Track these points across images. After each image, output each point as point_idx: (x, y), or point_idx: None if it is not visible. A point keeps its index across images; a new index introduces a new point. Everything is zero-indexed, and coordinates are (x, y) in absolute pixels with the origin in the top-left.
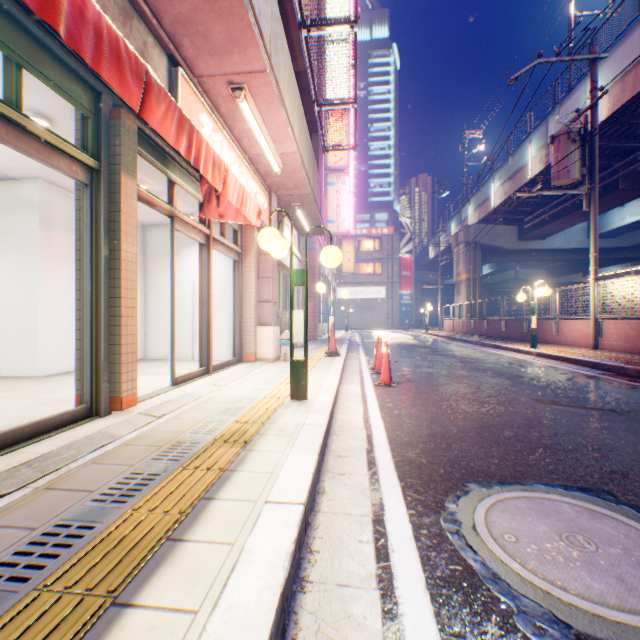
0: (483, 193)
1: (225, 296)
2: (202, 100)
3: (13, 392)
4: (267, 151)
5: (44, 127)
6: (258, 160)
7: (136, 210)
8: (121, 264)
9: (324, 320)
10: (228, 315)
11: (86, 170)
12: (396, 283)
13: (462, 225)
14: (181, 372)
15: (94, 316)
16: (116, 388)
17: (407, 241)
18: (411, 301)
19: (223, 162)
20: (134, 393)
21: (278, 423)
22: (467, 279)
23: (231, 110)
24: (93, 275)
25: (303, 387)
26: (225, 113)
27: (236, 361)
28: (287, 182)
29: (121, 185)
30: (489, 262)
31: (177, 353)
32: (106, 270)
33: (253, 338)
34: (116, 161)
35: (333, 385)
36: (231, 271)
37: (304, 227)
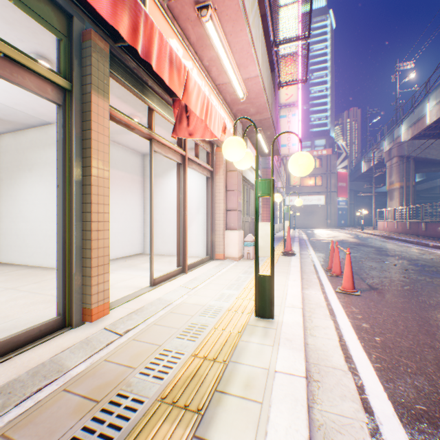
0: (417, 113)
1: (200, 206)
2: (171, 26)
3: (37, 285)
4: (232, 76)
5: (3, 41)
6: (225, 89)
7: (108, 128)
8: (91, 180)
9: (277, 222)
10: (202, 221)
11: (57, 90)
12: (333, 192)
13: (394, 142)
14: (164, 268)
15: (66, 231)
16: (87, 300)
17: (342, 159)
18: (346, 206)
19: (182, 64)
20: (105, 303)
21: (242, 365)
22: (400, 187)
23: (199, 36)
24: (65, 191)
25: (269, 305)
26: (194, 41)
27: (208, 259)
28: (250, 108)
29: (91, 103)
30: (421, 172)
31: (165, 250)
32: (78, 186)
33: (221, 240)
34: (87, 81)
35: (297, 295)
36: (205, 186)
37: (263, 149)
